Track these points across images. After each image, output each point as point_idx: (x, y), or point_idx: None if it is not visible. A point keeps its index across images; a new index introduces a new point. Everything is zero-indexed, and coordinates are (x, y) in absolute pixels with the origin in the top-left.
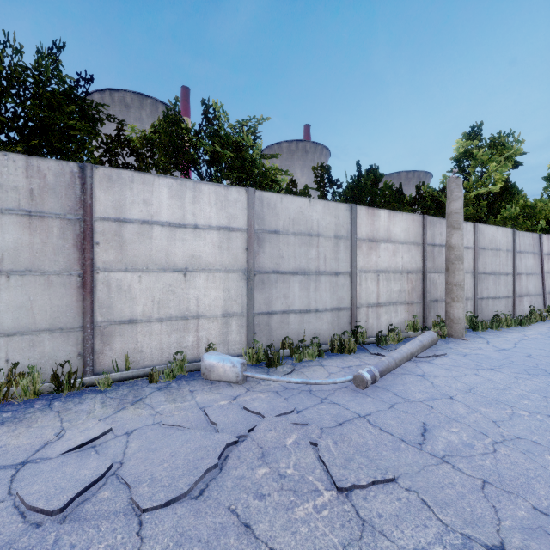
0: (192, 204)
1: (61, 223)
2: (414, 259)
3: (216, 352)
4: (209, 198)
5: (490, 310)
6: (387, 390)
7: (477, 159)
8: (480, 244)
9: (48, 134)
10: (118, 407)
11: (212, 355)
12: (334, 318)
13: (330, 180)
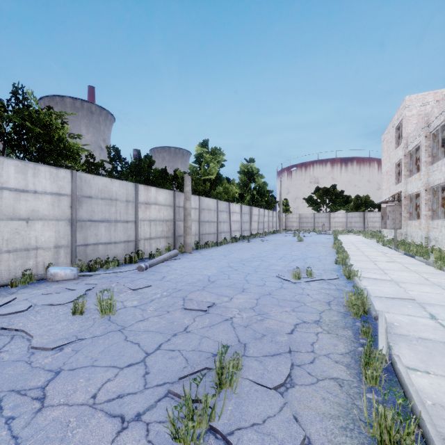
0: (33, 177)
1: None
2: (170, 214)
3: (56, 266)
4: (45, 174)
5: (206, 240)
6: (152, 271)
7: (205, 159)
8: (202, 207)
9: None
10: (2, 296)
11: (55, 267)
12: (126, 246)
13: (120, 158)
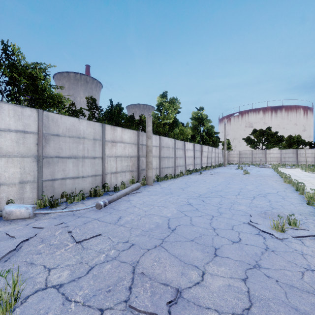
0: None
1: None
2: (134, 151)
3: (14, 204)
4: (8, 112)
5: (166, 173)
6: (111, 208)
7: (165, 107)
8: (162, 145)
9: None
10: None
11: (11, 205)
12: (93, 180)
13: (96, 106)
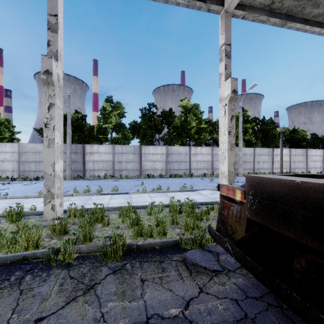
0: (316, 152)
1: (304, 156)
2: None
3: None
4: (318, 151)
5: None
6: None
7: None
8: None
9: (272, 138)
10: None
11: None
12: None
13: (317, 137)
